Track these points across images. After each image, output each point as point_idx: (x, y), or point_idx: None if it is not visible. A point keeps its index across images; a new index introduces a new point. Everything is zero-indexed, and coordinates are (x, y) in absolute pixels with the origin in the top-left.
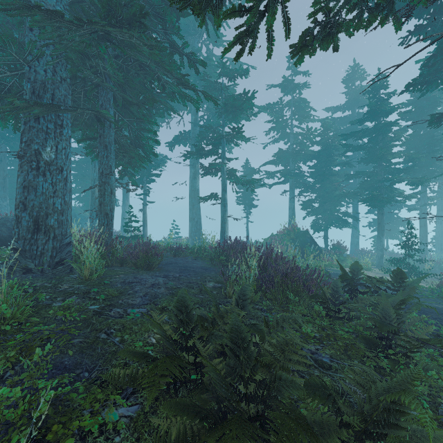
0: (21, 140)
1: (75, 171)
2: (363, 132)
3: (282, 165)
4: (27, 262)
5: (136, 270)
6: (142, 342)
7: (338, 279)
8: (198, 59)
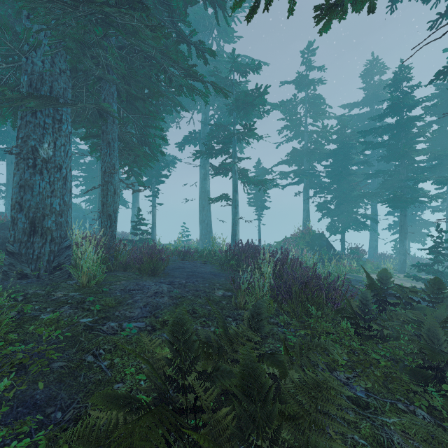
0: (18, 136)
1: (85, 173)
2: (383, 128)
3: (296, 165)
4: (22, 267)
5: (139, 276)
6: (135, 369)
7: (367, 291)
8: (207, 48)
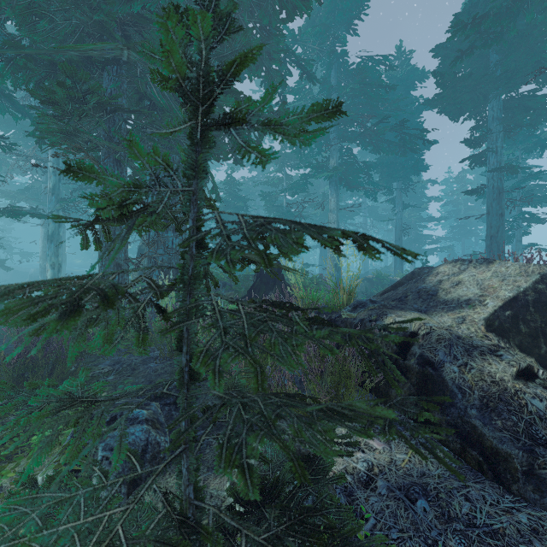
0: None
1: None
2: None
3: None
4: None
5: None
6: None
7: None
8: None
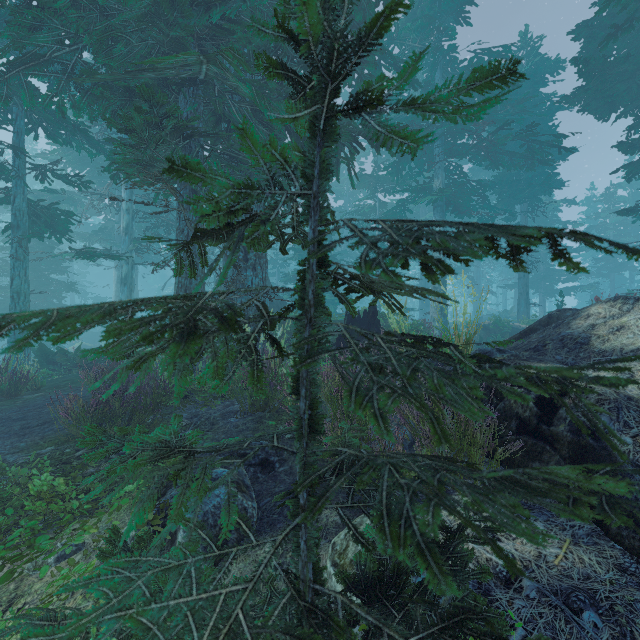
0: None
1: None
2: None
3: None
4: None
5: None
6: None
7: None
8: None
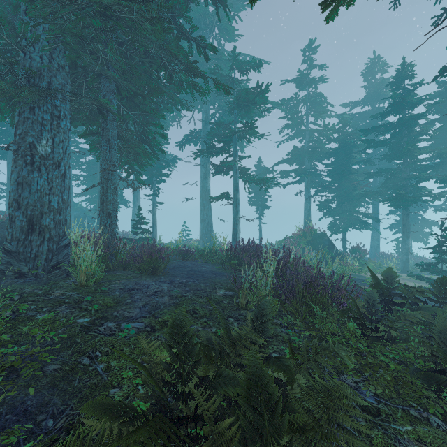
0: (15, 133)
1: (85, 172)
2: (385, 127)
3: (297, 164)
4: (20, 266)
5: (139, 275)
6: (132, 372)
7: (373, 290)
8: (207, 44)
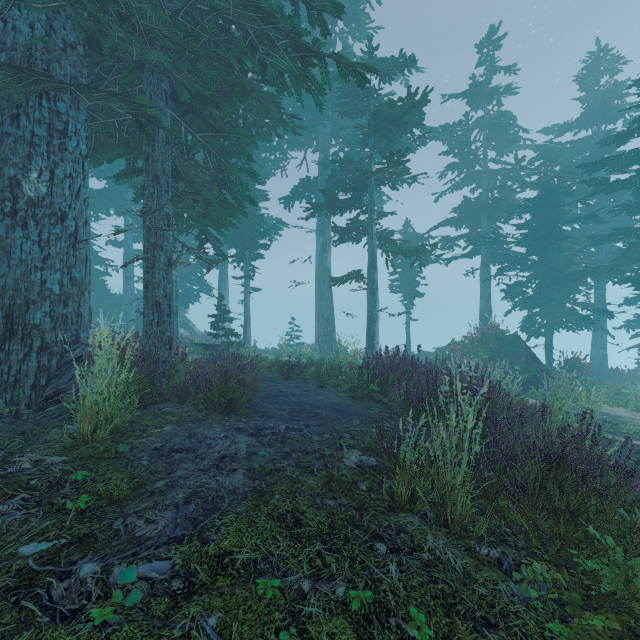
0: None
1: None
2: (627, 157)
3: (468, 227)
4: None
5: (203, 415)
6: None
7: None
8: (326, 0)
